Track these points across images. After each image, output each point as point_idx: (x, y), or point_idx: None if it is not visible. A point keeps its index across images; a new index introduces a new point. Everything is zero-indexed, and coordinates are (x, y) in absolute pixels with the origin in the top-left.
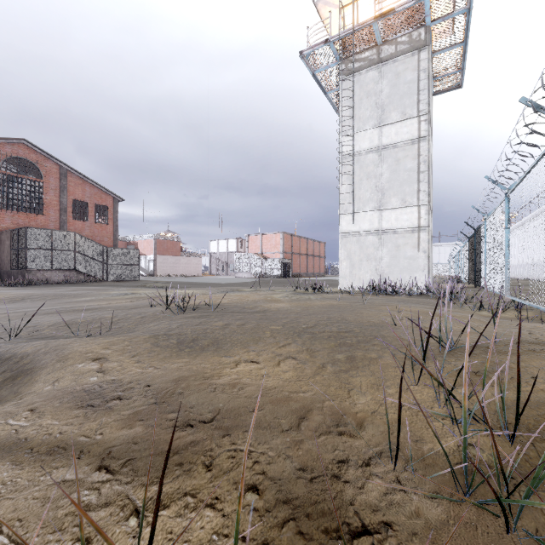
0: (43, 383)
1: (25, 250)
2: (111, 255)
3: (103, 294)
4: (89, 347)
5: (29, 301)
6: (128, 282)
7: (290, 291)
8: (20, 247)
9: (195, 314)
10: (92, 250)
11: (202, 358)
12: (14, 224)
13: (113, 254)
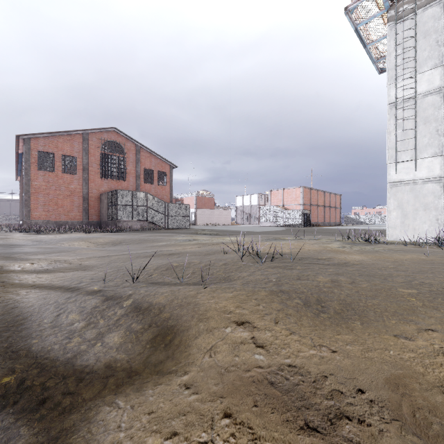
0: (197, 350)
1: (117, 206)
2: (170, 208)
3: (172, 239)
4: (219, 303)
5: (124, 244)
6: (182, 229)
7: (336, 241)
8: (113, 204)
9: (276, 264)
10: (157, 205)
11: (370, 337)
12: (109, 188)
13: (171, 208)
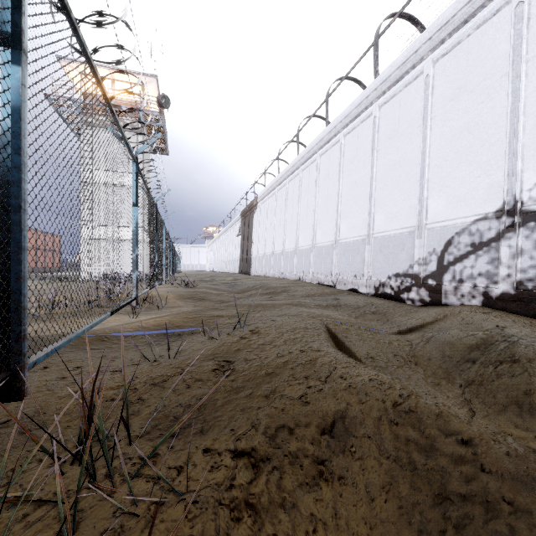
0: None
1: None
2: None
3: None
4: None
5: None
6: None
7: (36, 282)
8: None
9: None
10: None
11: None
12: None
13: None
